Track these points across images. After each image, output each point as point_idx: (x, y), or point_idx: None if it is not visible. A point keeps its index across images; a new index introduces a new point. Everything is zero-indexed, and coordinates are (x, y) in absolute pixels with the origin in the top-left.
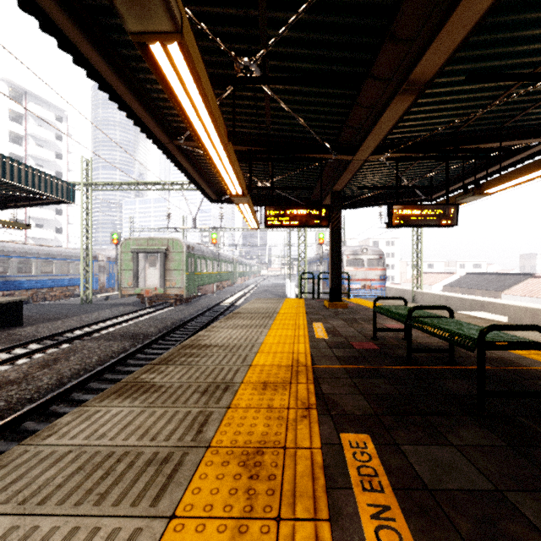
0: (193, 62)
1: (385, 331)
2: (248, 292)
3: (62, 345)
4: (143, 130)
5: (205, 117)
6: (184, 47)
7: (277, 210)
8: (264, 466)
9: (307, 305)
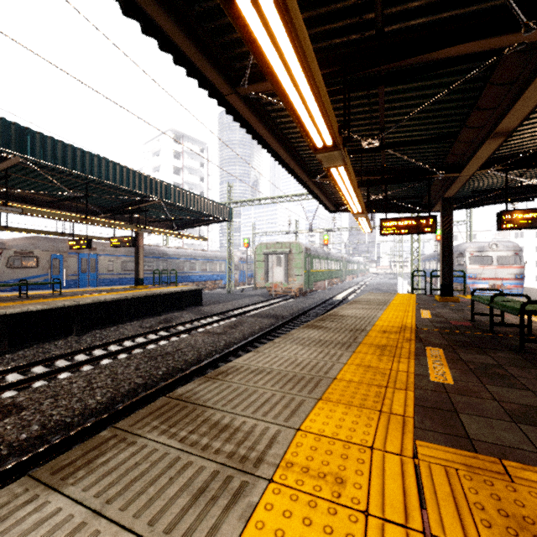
0: (348, 170)
1: (481, 315)
2: (357, 289)
3: (231, 318)
4: (294, 177)
5: (347, 183)
6: (346, 168)
7: (390, 222)
8: (387, 349)
9: (418, 299)
